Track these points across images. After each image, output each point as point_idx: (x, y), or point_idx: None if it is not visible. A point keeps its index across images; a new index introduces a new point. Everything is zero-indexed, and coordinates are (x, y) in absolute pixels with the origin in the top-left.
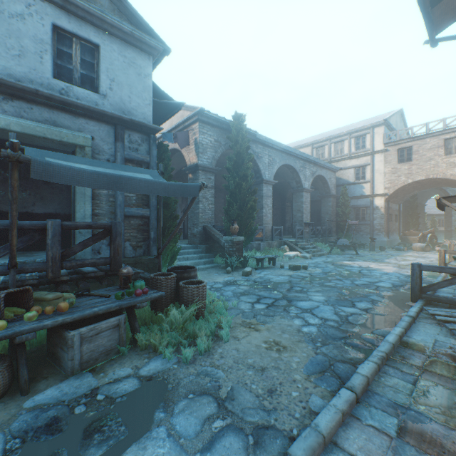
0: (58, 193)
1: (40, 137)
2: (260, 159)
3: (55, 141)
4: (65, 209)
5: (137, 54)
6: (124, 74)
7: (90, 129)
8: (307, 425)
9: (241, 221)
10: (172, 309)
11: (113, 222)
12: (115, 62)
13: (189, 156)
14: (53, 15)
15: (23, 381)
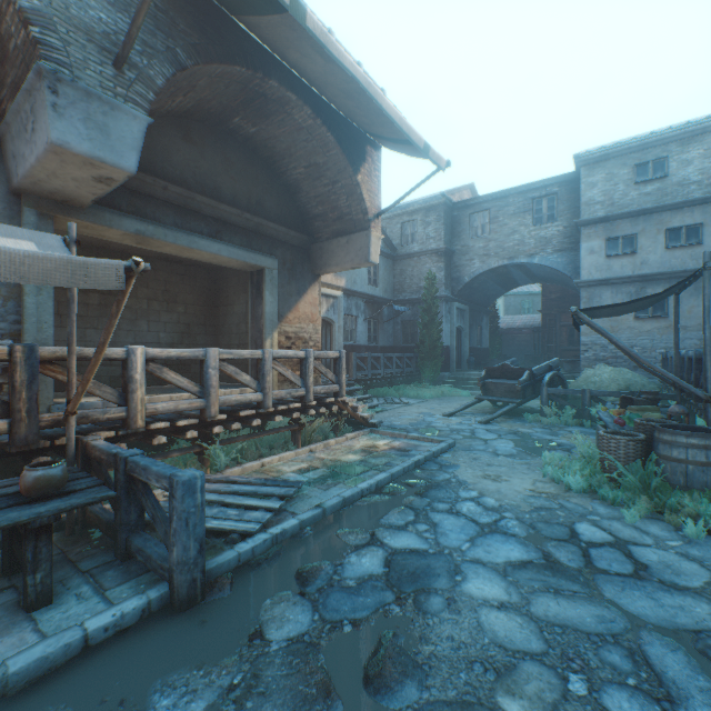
0: None
1: None
2: None
3: None
4: None
5: None
6: None
7: None
8: (450, 453)
9: None
10: None
11: None
12: None
13: None
14: None
15: None
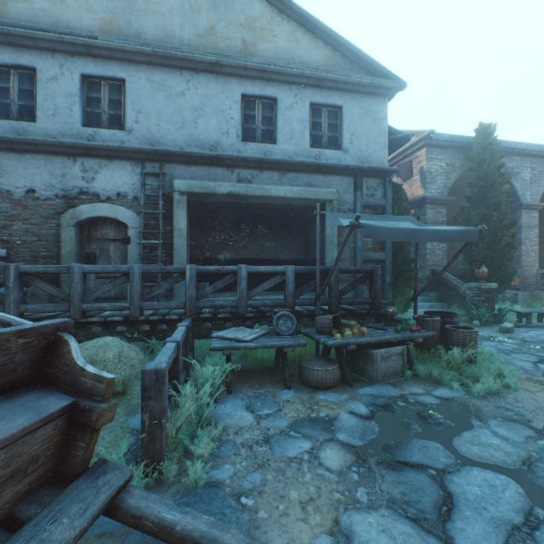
0: (297, 242)
1: (303, 198)
2: (515, 176)
3: (311, 200)
4: (301, 256)
5: (372, 101)
6: (361, 125)
7: (335, 184)
8: None
9: (489, 263)
10: (442, 349)
11: (374, 267)
12: (354, 117)
13: (411, 189)
14: (310, 95)
15: (348, 377)
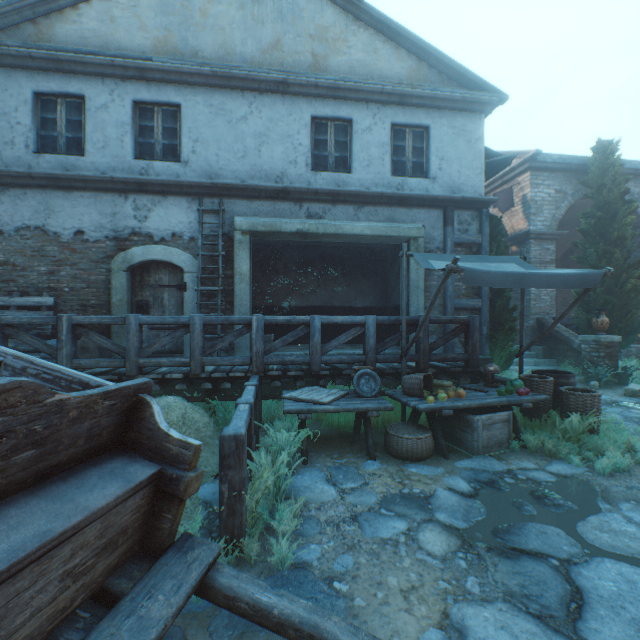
0: (373, 286)
1: (383, 236)
2: None
3: (392, 237)
4: (378, 302)
5: (466, 119)
6: (452, 148)
7: (421, 218)
8: None
9: (610, 310)
10: (556, 416)
11: (470, 317)
12: (443, 138)
13: (511, 221)
14: (391, 115)
15: (443, 448)
